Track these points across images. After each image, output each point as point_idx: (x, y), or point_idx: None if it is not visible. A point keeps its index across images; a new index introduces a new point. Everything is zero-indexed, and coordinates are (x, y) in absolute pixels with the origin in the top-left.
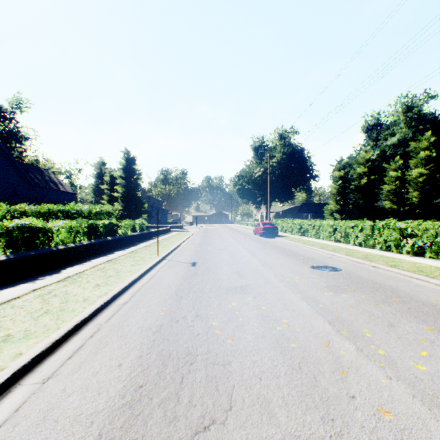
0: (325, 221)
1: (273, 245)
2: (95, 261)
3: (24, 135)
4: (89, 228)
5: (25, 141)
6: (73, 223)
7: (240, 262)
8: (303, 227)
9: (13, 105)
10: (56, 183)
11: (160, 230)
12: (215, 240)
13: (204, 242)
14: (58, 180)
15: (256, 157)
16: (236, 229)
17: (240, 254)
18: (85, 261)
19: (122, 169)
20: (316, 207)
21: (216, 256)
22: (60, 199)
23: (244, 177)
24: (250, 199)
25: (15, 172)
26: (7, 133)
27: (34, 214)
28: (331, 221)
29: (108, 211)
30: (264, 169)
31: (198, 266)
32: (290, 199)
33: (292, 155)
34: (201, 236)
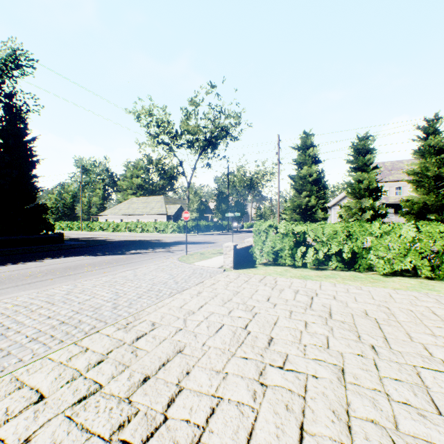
0: None
1: None
2: None
3: None
4: None
5: None
6: None
7: None
8: None
9: None
10: None
11: None
12: None
13: None
14: None
15: None
16: None
17: None
18: None
19: None
20: None
21: None
22: None
23: None
24: None
25: None
26: None
27: None
28: None
29: None
30: None
31: None
32: None
33: None
34: None
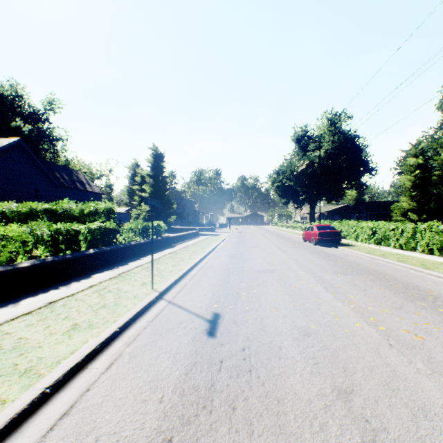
0: (426, 223)
1: (349, 263)
2: (23, 304)
3: (56, 136)
4: (55, 236)
5: (57, 142)
6: (13, 229)
7: (321, 325)
8: (378, 232)
9: (46, 106)
10: (84, 184)
11: (184, 235)
12: (253, 249)
13: (238, 253)
14: (86, 180)
15: (298, 149)
16: (275, 233)
17: (304, 286)
18: (7, 303)
19: (150, 167)
20: (376, 206)
21: (260, 293)
22: (86, 199)
23: (284, 172)
24: (291, 197)
25: (37, 171)
26: (39, 133)
27: (12, 214)
28: (436, 224)
29: (107, 210)
30: (309, 162)
31: (221, 336)
32: (341, 196)
33: (343, 144)
34: (233, 243)
